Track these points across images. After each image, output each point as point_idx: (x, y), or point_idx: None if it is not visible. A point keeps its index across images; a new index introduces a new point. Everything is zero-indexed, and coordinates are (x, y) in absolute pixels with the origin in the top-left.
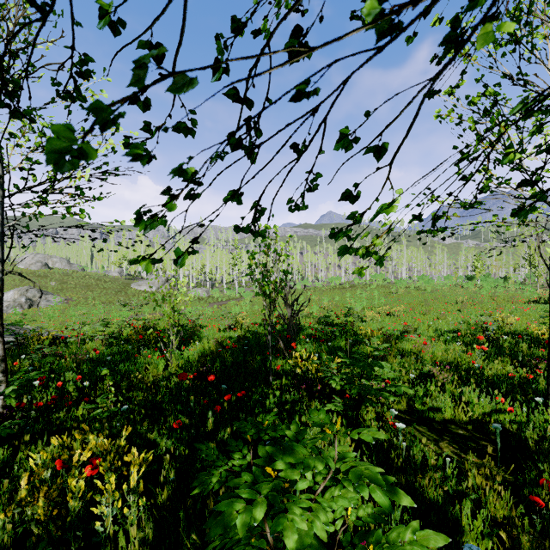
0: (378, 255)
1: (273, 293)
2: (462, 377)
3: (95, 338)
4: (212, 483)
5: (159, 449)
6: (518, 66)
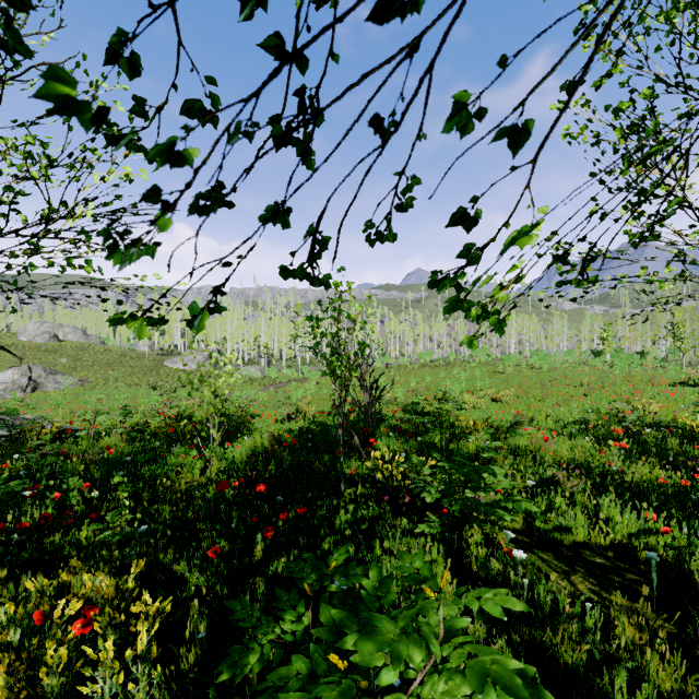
0: (497, 318)
1: (345, 373)
2: (597, 485)
3: (113, 431)
4: (249, 665)
5: (188, 587)
6: (678, 64)
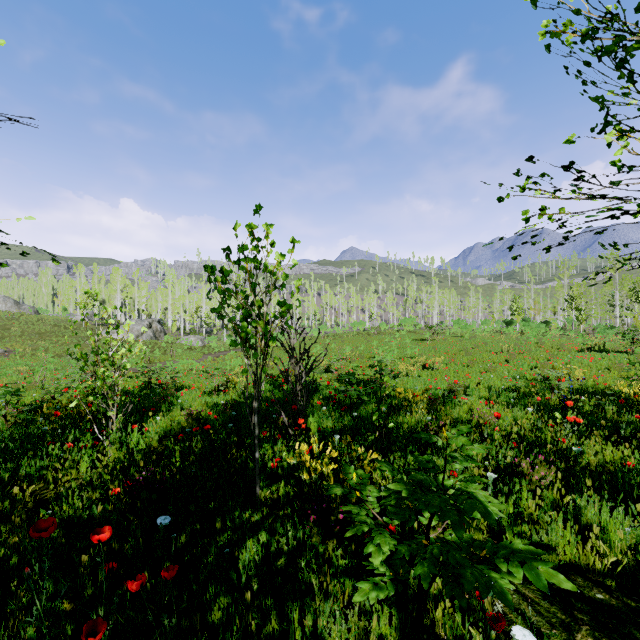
0: None
1: (261, 342)
2: (562, 472)
3: None
4: None
5: None
6: None
